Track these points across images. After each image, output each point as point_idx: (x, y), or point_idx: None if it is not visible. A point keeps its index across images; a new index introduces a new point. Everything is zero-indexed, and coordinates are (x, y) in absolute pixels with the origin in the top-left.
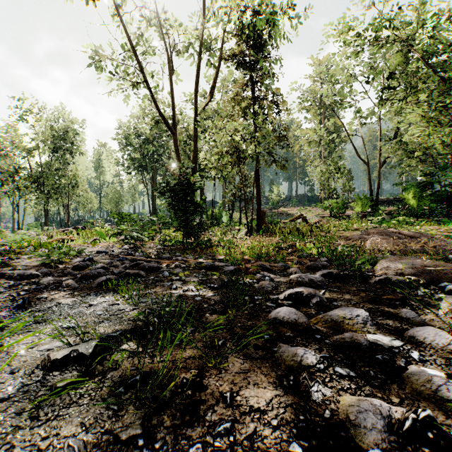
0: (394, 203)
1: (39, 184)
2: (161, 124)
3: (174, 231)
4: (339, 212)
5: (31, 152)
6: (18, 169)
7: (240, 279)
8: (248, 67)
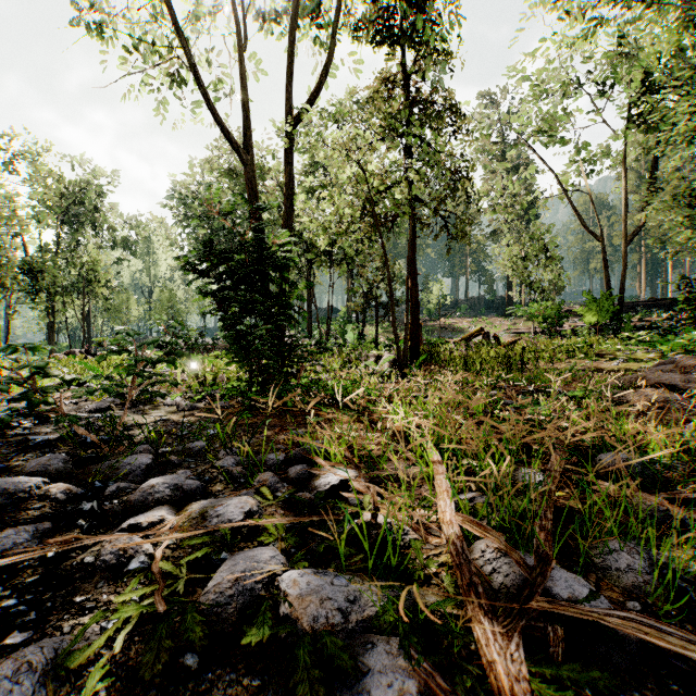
0: (637, 309)
1: (32, 277)
2: (241, 174)
3: (228, 363)
4: (555, 324)
5: (23, 224)
6: None
7: None
8: (396, 39)
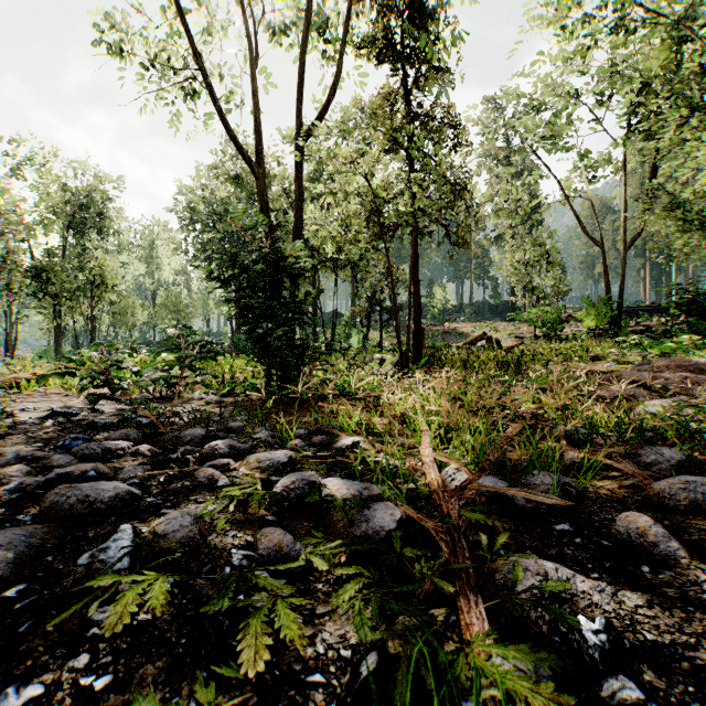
0: (639, 314)
1: (41, 282)
2: (247, 180)
3: (248, 363)
4: (555, 328)
5: (30, 230)
6: (5, 257)
7: (446, 644)
8: (399, 57)
